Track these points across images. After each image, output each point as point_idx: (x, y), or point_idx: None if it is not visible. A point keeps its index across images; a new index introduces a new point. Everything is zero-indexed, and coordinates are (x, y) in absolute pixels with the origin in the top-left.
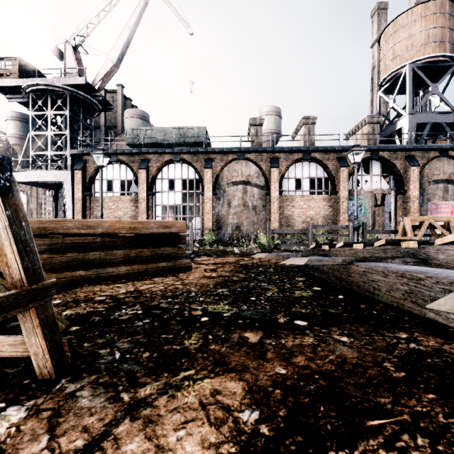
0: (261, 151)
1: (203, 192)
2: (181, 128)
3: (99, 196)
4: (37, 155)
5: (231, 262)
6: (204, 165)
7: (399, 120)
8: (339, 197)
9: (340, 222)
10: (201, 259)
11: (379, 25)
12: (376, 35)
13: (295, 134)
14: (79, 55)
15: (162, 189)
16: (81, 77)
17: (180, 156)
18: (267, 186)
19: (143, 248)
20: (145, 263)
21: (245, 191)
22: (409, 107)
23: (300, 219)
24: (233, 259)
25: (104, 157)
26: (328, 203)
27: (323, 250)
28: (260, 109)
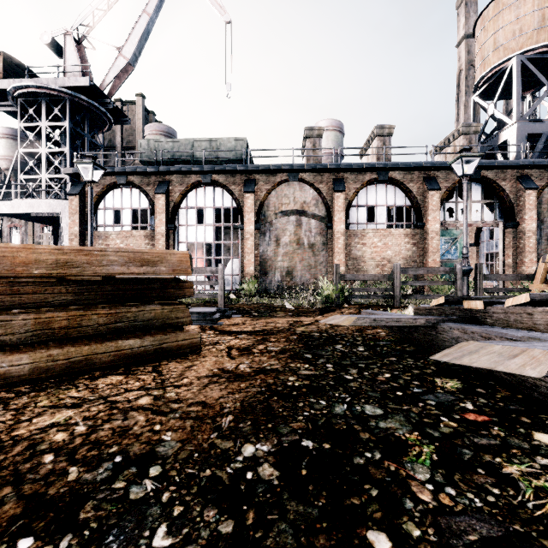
0: (321, 169)
1: (242, 225)
2: (214, 139)
3: (103, 231)
4: (29, 180)
5: (281, 329)
6: (244, 188)
7: (502, 131)
8: (427, 231)
9: (428, 265)
10: (231, 321)
11: (468, 17)
12: (463, 30)
13: (364, 150)
14: (83, 51)
15: (187, 222)
16: (85, 77)
17: (211, 176)
18: (329, 217)
19: (92, 307)
20: (92, 341)
21: (298, 224)
22: (517, 113)
23: (373, 262)
24: (283, 321)
25: (96, 170)
26: (411, 240)
27: (465, 309)
28: (317, 124)
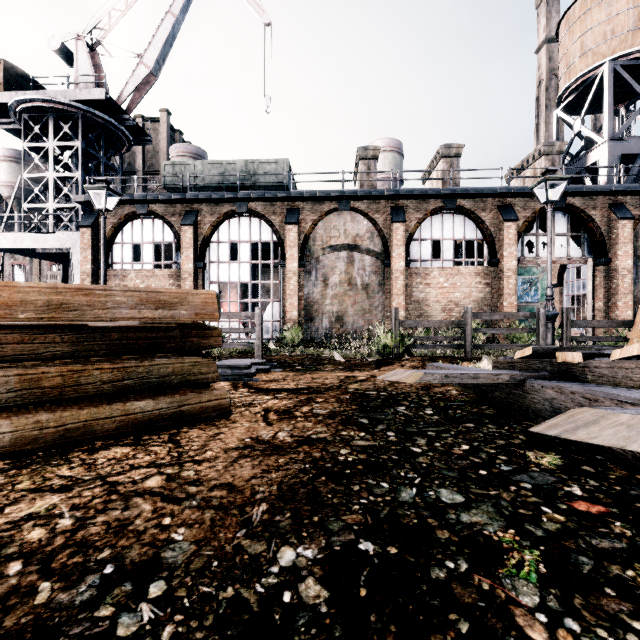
0: (376, 196)
1: (283, 262)
2: (250, 161)
3: (120, 270)
4: (34, 210)
5: (330, 387)
6: (286, 219)
7: (591, 152)
8: (502, 270)
9: (503, 309)
10: (269, 377)
11: (549, 18)
12: (544, 33)
13: (428, 174)
14: (98, 59)
15: (219, 258)
16: (99, 89)
17: (247, 205)
18: (386, 253)
19: (95, 361)
20: (92, 403)
21: (350, 261)
22: (609, 129)
23: (439, 305)
24: (332, 377)
25: (110, 196)
26: (483, 280)
27: (558, 363)
28: (372, 143)
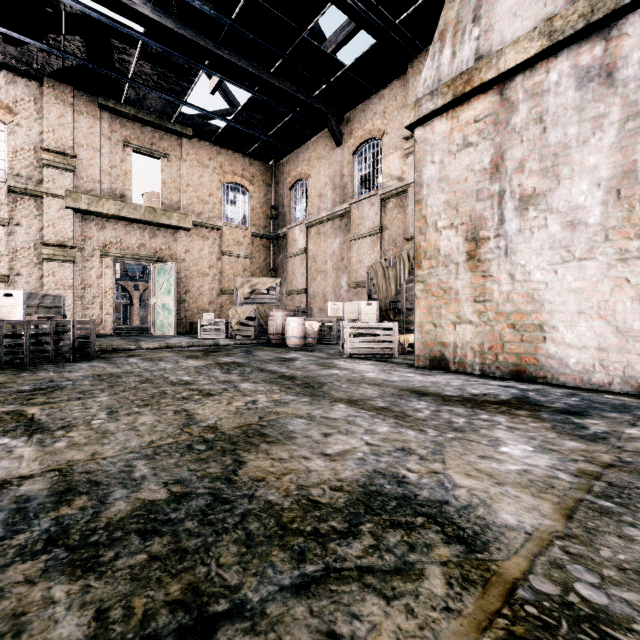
0: None
1: None
2: None
3: None
4: None
5: None
6: None
7: None
8: None
9: None
10: None
11: None
12: None
13: None
14: None
15: None
16: None
17: None
18: None
19: None
20: None
21: None
22: None
23: None
24: None
25: None
26: None
27: None
28: None
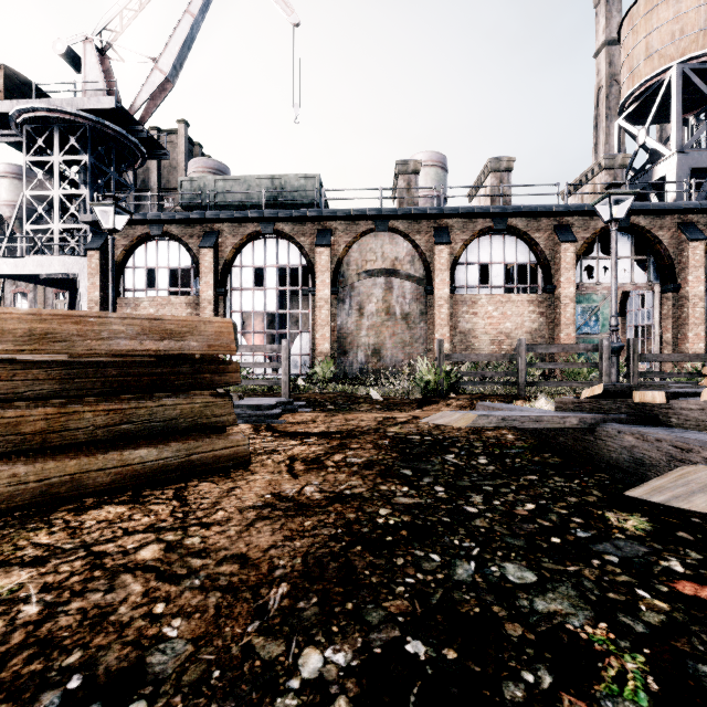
0: (418, 215)
1: (314, 289)
2: (277, 176)
3: (132, 297)
4: (38, 231)
5: (366, 430)
6: (316, 241)
7: (657, 165)
8: (558, 297)
9: (560, 342)
10: (296, 418)
11: (609, 18)
12: (603, 35)
13: (475, 191)
14: (108, 64)
15: (242, 285)
16: (109, 97)
17: (274, 225)
18: (429, 279)
19: (87, 401)
20: (83, 452)
21: (388, 288)
22: (677, 140)
23: (487, 337)
24: (369, 418)
25: (119, 214)
26: (537, 309)
27: (635, 403)
28: (412, 157)
